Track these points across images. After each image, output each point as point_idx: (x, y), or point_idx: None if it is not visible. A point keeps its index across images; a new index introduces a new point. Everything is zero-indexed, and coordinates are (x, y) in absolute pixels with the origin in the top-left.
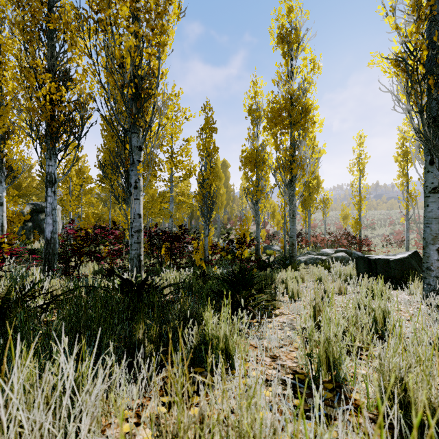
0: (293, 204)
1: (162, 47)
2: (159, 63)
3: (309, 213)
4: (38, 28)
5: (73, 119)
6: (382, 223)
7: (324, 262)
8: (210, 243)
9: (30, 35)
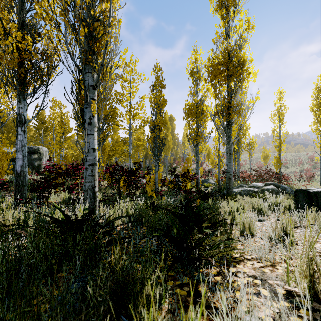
0: (230, 144)
1: None
2: (110, 3)
3: (238, 154)
4: None
5: (40, 67)
6: (293, 162)
7: (258, 193)
8: (160, 177)
9: None
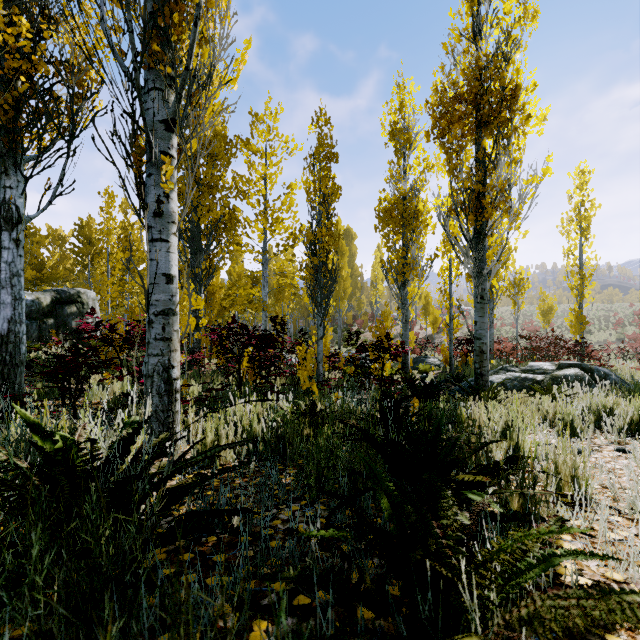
0: (483, 276)
1: None
2: None
3: (491, 304)
4: None
5: (55, 95)
6: (602, 323)
7: (547, 386)
8: (326, 351)
9: None
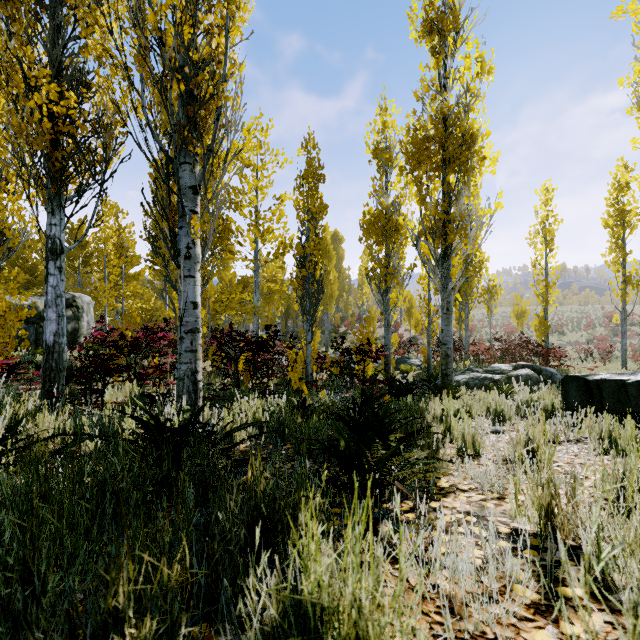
0: (447, 291)
1: (231, 11)
2: (226, 40)
3: (467, 309)
4: (34, 0)
5: (91, 148)
6: (574, 324)
7: (499, 384)
8: (314, 353)
9: (17, 6)
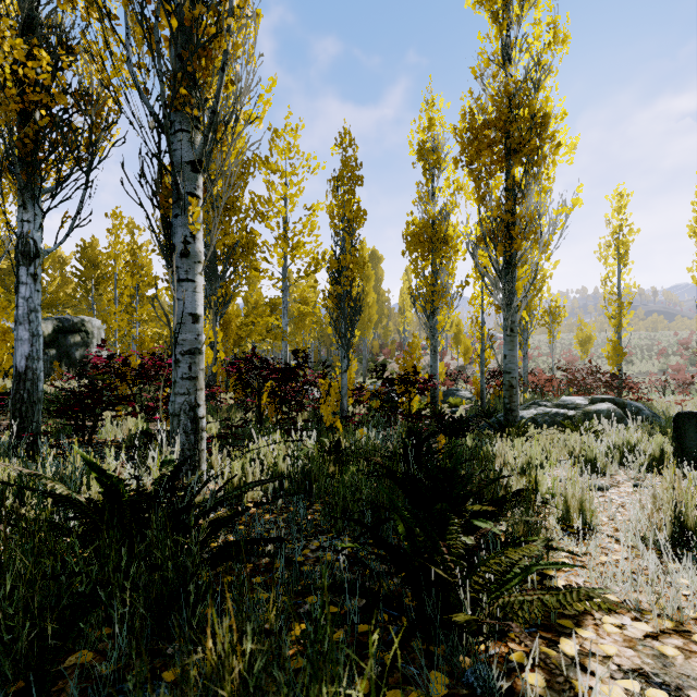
0: (512, 309)
1: None
2: None
3: (525, 333)
4: None
5: (73, 127)
6: (644, 352)
7: (577, 421)
8: (350, 384)
9: None
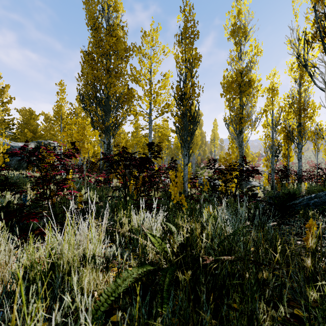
0: None
1: None
2: None
3: (299, 145)
4: None
5: None
6: None
7: None
8: (189, 174)
9: None
